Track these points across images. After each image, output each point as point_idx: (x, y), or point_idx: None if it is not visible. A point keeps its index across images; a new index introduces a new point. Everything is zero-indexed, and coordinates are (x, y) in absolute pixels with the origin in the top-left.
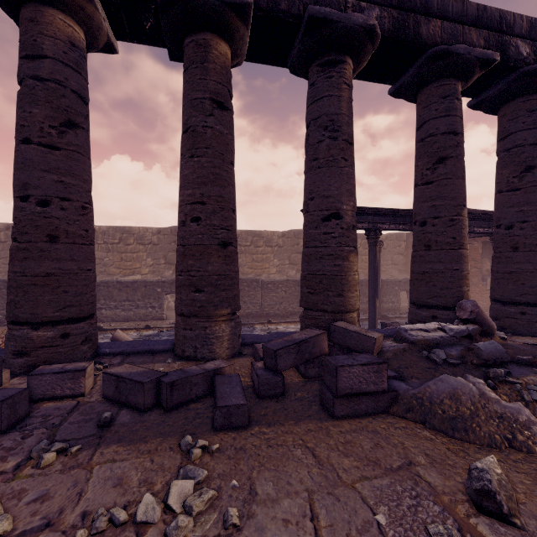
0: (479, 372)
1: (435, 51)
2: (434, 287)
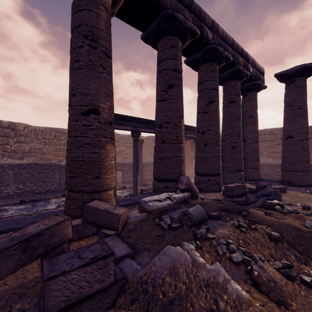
0: (191, 232)
1: (167, 13)
2: (166, 167)
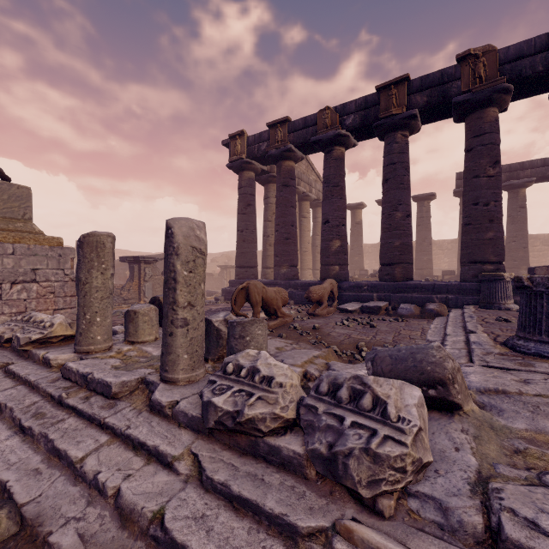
0: None
1: None
2: None
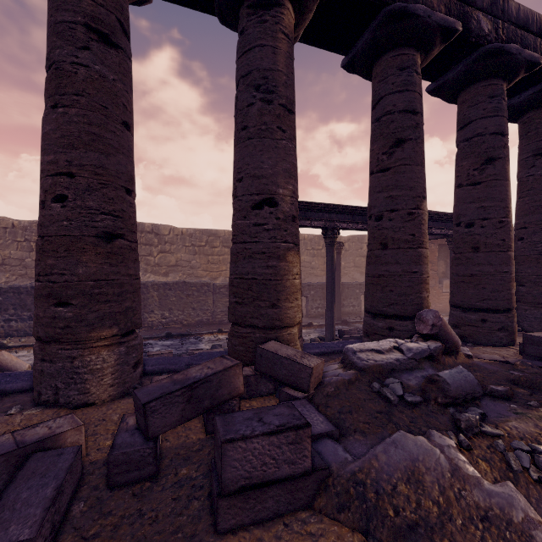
0: (446, 417)
1: (392, 9)
2: (390, 293)
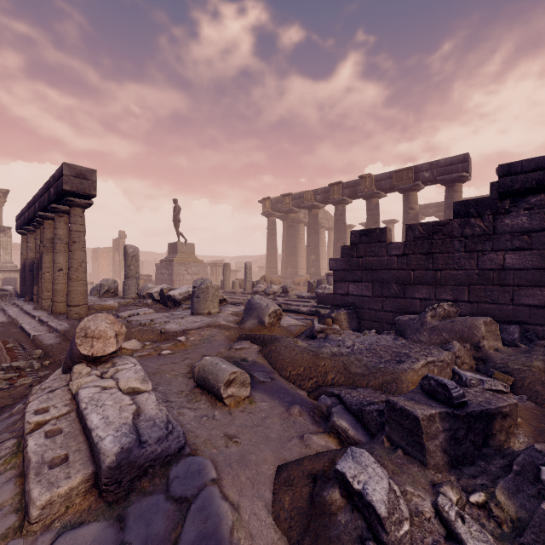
0: None
1: None
2: None
